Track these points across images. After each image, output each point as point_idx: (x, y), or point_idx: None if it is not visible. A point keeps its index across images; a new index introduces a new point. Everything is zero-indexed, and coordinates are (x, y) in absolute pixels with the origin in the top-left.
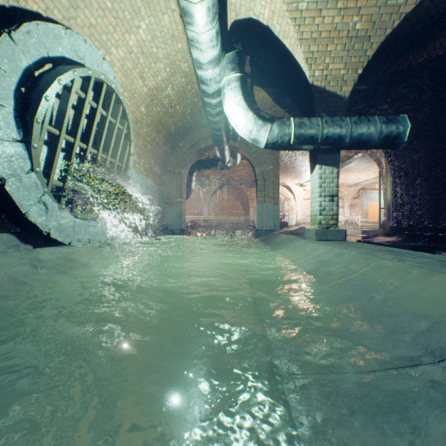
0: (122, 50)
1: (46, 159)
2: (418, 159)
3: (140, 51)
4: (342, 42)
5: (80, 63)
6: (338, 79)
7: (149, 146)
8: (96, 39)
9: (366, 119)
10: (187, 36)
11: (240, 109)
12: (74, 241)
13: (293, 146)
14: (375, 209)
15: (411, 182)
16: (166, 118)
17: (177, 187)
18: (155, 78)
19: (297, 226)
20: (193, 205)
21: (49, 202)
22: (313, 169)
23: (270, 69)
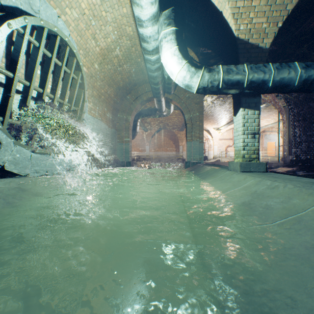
0: (76, 11)
1: (1, 99)
2: None
3: (91, 14)
4: None
5: (35, 16)
6: (260, 32)
7: (102, 97)
8: None
9: (286, 65)
10: None
11: (175, 58)
12: (30, 172)
13: (221, 90)
14: (272, 146)
15: (308, 124)
16: (116, 74)
17: (125, 129)
18: (105, 39)
19: (215, 159)
20: (138, 144)
21: (3, 138)
22: (236, 111)
23: (199, 29)
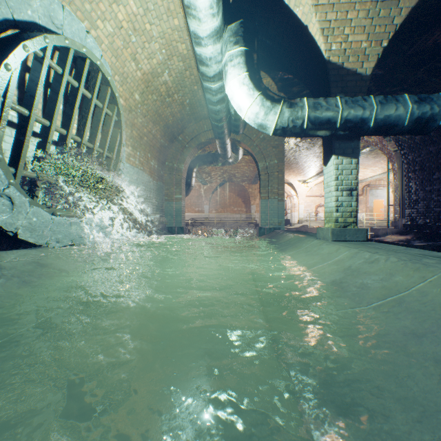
0: (111, 24)
1: (13, 144)
2: (436, 151)
3: (131, 27)
4: (365, 8)
5: (57, 33)
6: (359, 53)
7: (145, 138)
8: (78, 8)
9: (393, 98)
10: (183, 2)
11: (245, 88)
12: (50, 242)
13: (306, 132)
14: (381, 206)
15: (428, 176)
16: (164, 108)
17: (176, 182)
18: (149, 61)
19: (300, 223)
20: (194, 202)
21: (16, 196)
22: (327, 159)
23: (277, 47)
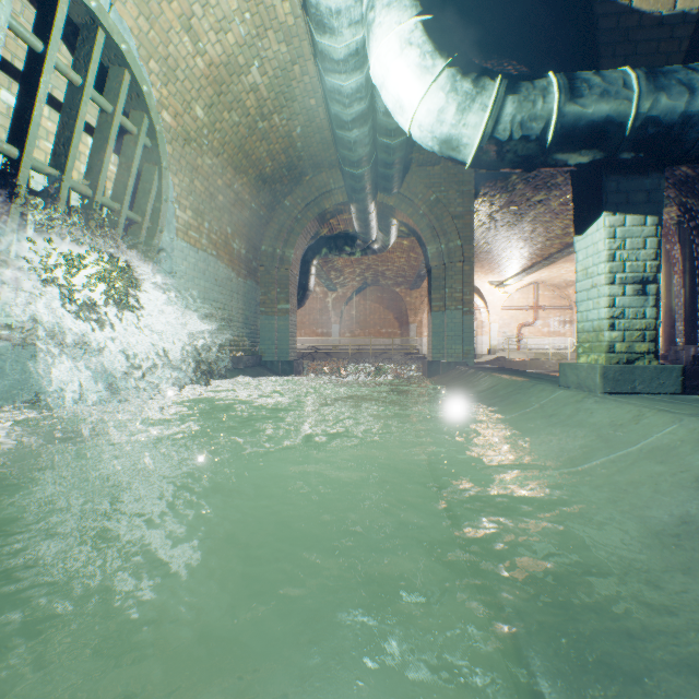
0: None
1: None
2: None
3: None
4: None
5: None
6: None
7: (220, 198)
8: None
9: None
10: None
11: (414, 54)
12: None
13: (549, 151)
14: None
15: None
16: (254, 141)
17: (280, 282)
18: (220, 36)
19: (492, 354)
20: (314, 319)
21: None
22: (587, 219)
23: None
